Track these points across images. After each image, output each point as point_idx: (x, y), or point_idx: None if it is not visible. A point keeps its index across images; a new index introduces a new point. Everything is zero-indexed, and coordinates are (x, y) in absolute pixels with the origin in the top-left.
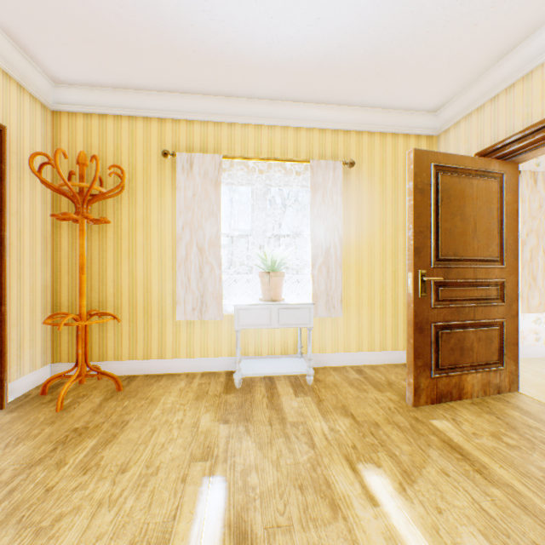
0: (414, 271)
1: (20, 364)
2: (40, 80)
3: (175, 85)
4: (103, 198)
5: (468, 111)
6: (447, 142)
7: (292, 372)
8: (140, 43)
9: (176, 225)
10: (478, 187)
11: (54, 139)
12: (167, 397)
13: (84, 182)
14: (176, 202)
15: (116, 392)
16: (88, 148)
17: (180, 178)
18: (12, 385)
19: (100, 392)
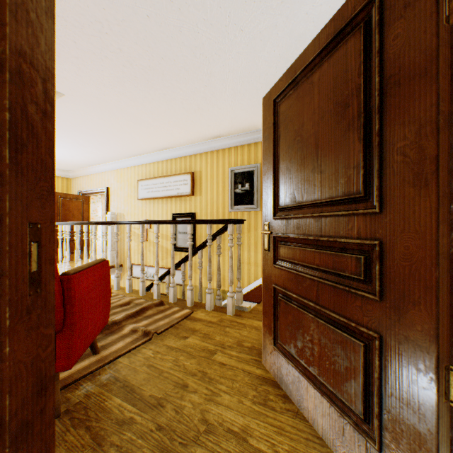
0: None
1: None
2: None
3: None
4: None
5: (78, 176)
6: (74, 182)
7: None
8: None
9: None
10: (75, 203)
11: None
12: None
13: None
14: None
15: None
16: None
17: None
18: None
19: None
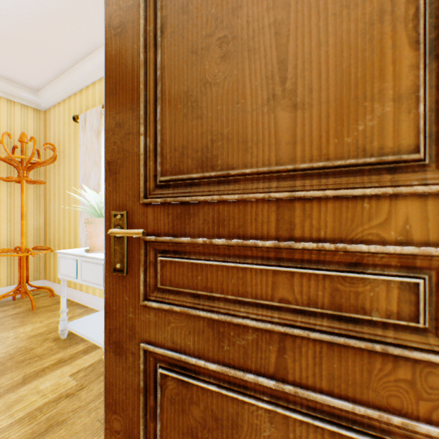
0: (106, 214)
1: (10, 277)
2: (25, 93)
3: (70, 56)
4: (38, 164)
5: None
6: None
7: (96, 341)
8: (9, 32)
9: (80, 177)
10: None
11: (45, 130)
12: (30, 326)
13: (23, 154)
14: (80, 157)
15: (30, 310)
16: (55, 130)
17: (81, 136)
18: (1, 289)
19: (26, 307)
